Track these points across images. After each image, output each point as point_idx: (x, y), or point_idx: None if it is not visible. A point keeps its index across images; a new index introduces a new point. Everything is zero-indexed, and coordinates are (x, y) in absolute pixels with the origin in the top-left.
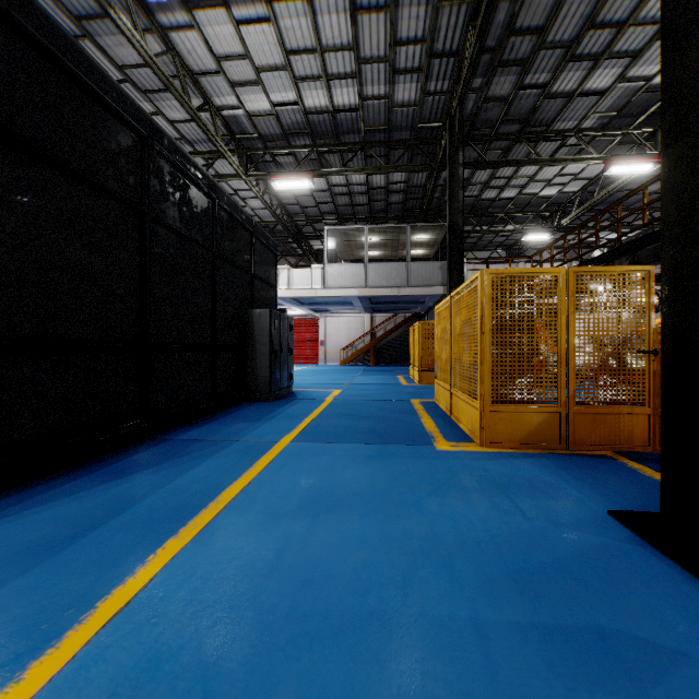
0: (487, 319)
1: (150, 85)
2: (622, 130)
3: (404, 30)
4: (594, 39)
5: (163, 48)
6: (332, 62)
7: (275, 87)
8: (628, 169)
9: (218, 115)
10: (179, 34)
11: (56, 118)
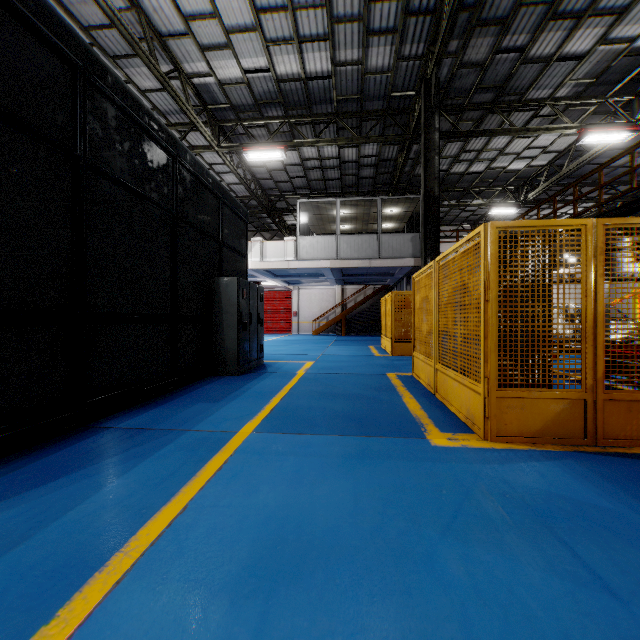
0: (493, 283)
1: (118, 50)
2: (596, 99)
3: None
4: None
5: (128, 7)
6: (304, 23)
7: (246, 52)
8: (603, 138)
9: (189, 83)
10: None
11: None
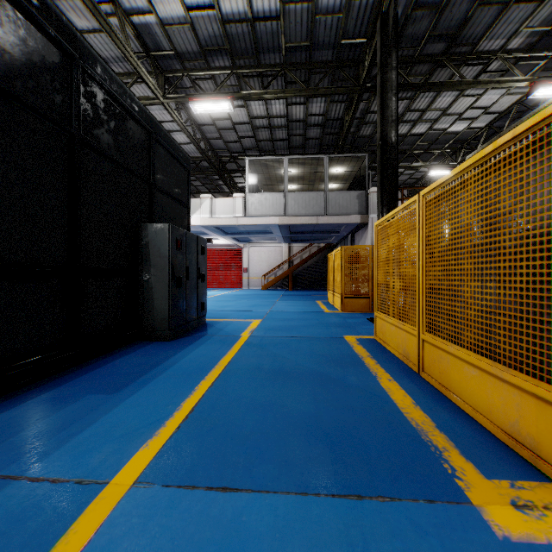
0: None
1: None
2: (548, 51)
3: None
4: None
5: None
6: None
7: None
8: None
9: (128, 21)
10: None
11: None
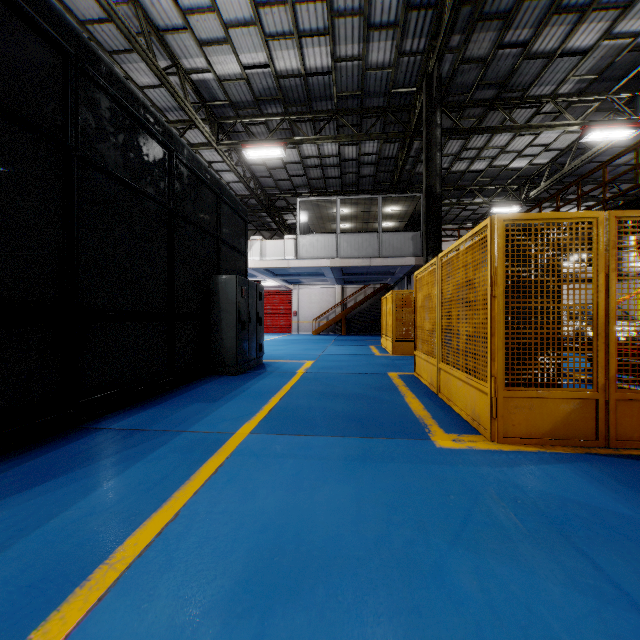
0: (501, 278)
1: (115, 45)
2: (600, 95)
3: None
4: None
5: (125, 0)
6: (304, 17)
7: (245, 47)
8: (606, 136)
9: (188, 79)
10: None
11: None
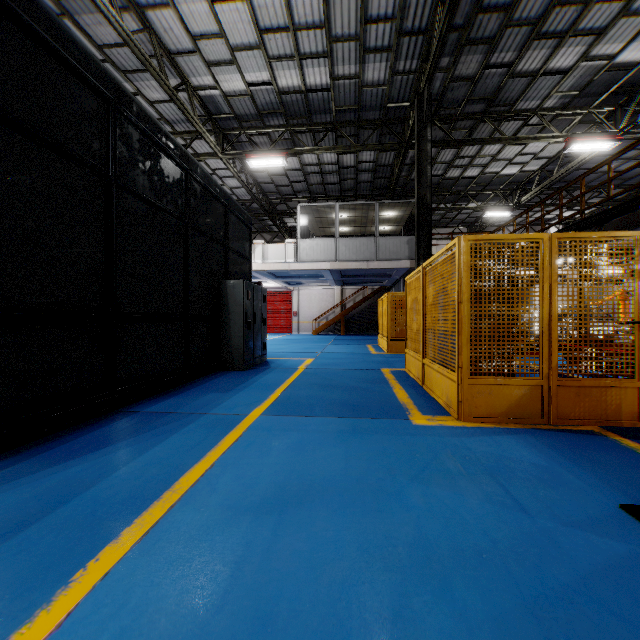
0: (465, 288)
1: (129, 65)
2: (582, 109)
3: (375, 7)
4: (560, 17)
5: (140, 27)
6: (304, 41)
7: (250, 67)
8: (588, 147)
9: (196, 95)
10: (155, 13)
11: (6, 70)
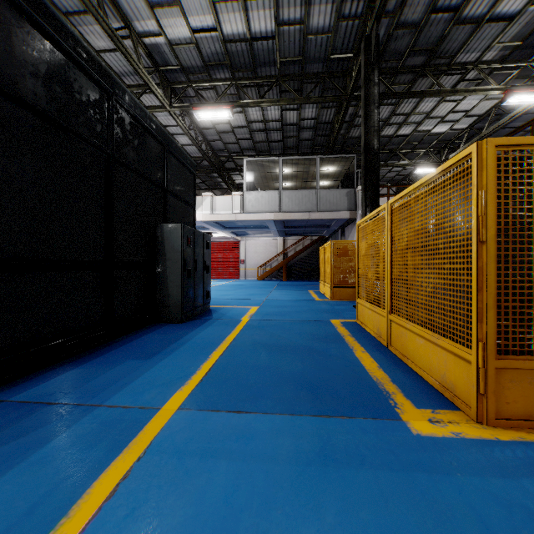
0: (491, 219)
1: (69, 7)
2: (520, 62)
3: None
4: None
5: None
6: None
7: (193, 10)
8: (525, 99)
9: (140, 42)
10: None
11: None
